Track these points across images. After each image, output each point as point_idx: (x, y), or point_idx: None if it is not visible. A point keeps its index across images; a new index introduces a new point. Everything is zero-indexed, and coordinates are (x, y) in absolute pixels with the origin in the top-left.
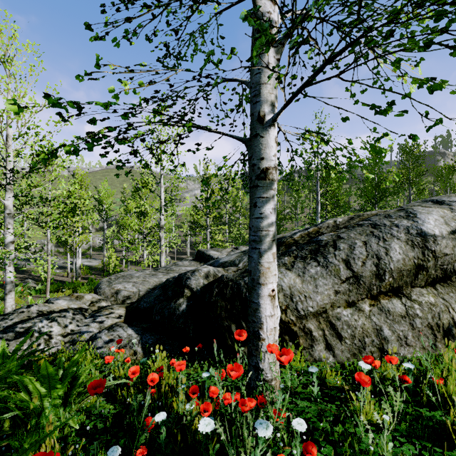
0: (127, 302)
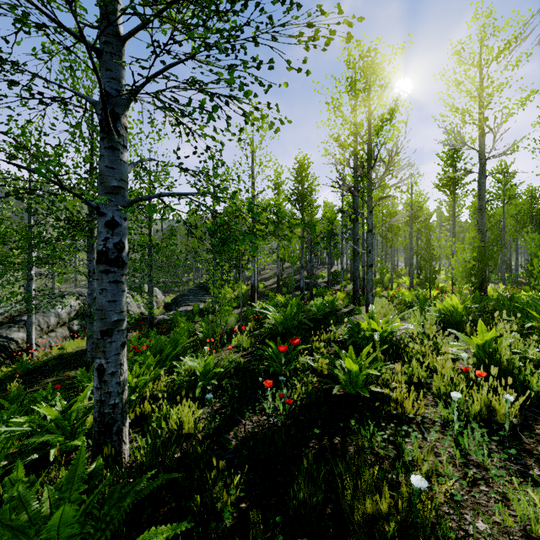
0: None
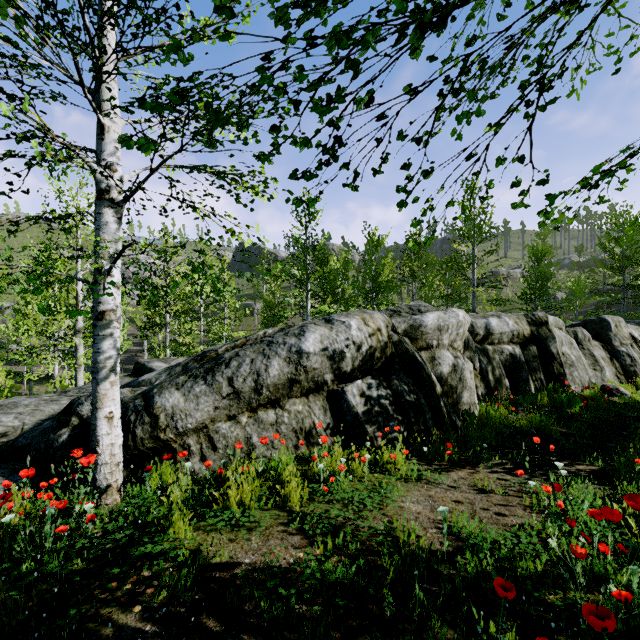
0: (2, 441)
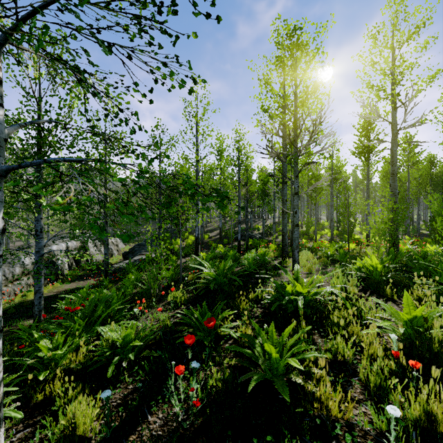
0: None
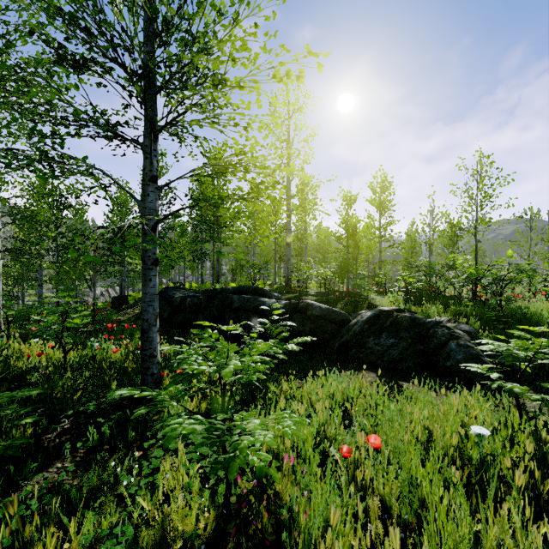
0: None
